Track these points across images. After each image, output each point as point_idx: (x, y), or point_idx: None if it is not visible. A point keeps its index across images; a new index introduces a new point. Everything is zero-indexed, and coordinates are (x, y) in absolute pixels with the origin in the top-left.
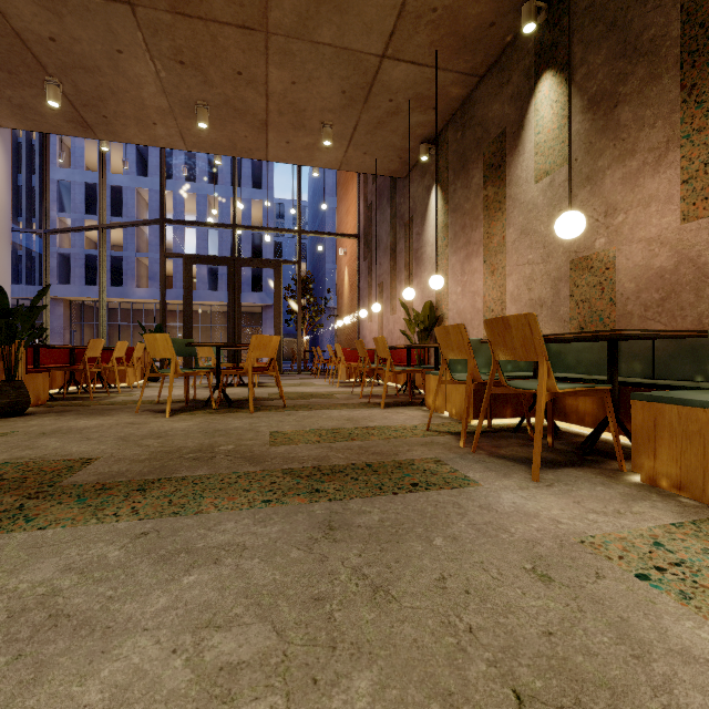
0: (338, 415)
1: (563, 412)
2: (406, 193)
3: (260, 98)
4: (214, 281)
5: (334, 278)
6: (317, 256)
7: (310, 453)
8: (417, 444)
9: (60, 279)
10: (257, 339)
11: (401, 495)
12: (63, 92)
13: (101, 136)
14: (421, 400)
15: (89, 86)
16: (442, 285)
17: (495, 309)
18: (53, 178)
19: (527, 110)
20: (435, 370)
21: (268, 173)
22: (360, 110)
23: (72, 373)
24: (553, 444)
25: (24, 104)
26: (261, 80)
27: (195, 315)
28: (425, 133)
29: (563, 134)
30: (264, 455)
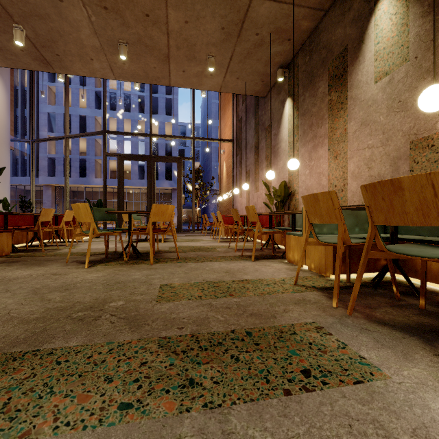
0: (218, 268)
1: (413, 269)
2: (266, 107)
3: (163, 35)
4: (142, 174)
5: (216, 171)
6: (206, 157)
7: (191, 313)
8: (290, 302)
9: (49, 173)
10: (156, 207)
11: (296, 398)
12: (27, 36)
13: (57, 70)
14: (281, 253)
15: (43, 31)
16: (298, 166)
17: (338, 185)
18: (45, 111)
19: (367, 27)
20: (292, 231)
21: (175, 105)
22: (235, 43)
23: (35, 232)
24: (425, 306)
25: (3, 47)
26: (163, 20)
27: (131, 195)
28: (281, 61)
29: (402, 39)
30: (146, 316)
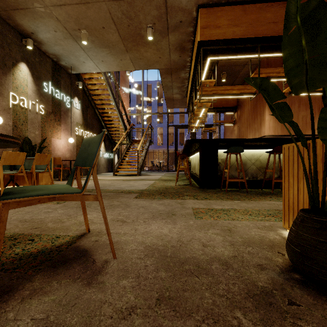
0: None
1: None
2: None
3: None
4: None
5: None
6: None
7: None
8: None
9: None
10: None
11: None
12: None
13: None
14: None
15: None
16: None
17: None
18: None
19: None
20: None
21: None
22: None
23: None
24: None
25: None
26: None
27: None
28: None
29: None
30: None
